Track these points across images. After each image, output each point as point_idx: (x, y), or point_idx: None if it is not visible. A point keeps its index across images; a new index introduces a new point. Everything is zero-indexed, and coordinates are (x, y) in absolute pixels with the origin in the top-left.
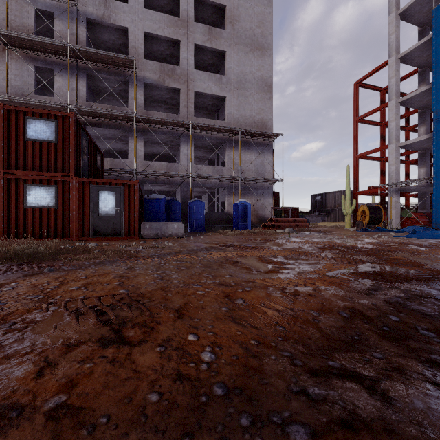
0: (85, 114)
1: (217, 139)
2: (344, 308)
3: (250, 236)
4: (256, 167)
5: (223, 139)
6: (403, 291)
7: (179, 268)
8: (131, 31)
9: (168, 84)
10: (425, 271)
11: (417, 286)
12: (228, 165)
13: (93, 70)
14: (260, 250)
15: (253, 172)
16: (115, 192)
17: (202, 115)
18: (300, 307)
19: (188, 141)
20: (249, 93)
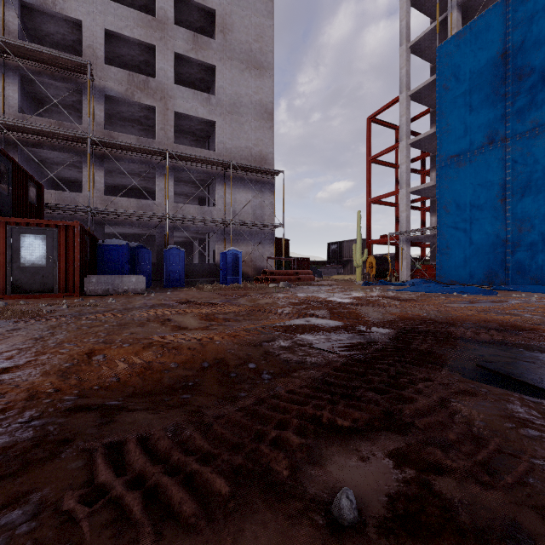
0: (17, 130)
1: (204, 172)
2: (213, 359)
3: (232, 291)
4: (254, 209)
5: (212, 173)
6: (292, 341)
7: (79, 328)
8: (87, 26)
9: (138, 99)
10: (349, 323)
11: (314, 336)
12: (216, 205)
13: (28, 72)
14: (215, 306)
15: (250, 214)
16: (45, 235)
17: (189, 141)
18: (164, 360)
19: (165, 173)
20: (245, 119)
